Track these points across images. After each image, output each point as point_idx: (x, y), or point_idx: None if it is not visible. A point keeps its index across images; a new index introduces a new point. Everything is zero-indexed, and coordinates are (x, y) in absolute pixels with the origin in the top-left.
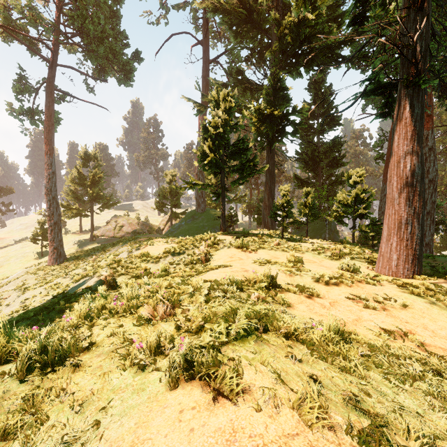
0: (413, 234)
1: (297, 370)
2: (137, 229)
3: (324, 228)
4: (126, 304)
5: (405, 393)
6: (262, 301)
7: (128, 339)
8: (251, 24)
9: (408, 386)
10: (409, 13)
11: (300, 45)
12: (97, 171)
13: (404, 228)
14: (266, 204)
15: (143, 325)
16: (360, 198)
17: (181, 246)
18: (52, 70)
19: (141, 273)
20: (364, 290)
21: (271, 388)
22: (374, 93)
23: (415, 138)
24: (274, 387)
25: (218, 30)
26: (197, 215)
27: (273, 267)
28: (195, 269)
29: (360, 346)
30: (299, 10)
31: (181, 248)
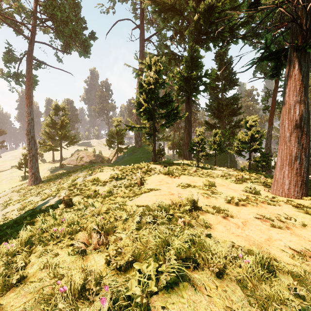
0: (302, 164)
1: None
2: (93, 159)
3: (226, 158)
4: (65, 230)
5: None
6: (188, 225)
7: (59, 273)
8: (175, 11)
9: None
10: None
11: (210, 26)
12: (64, 118)
13: (294, 160)
14: (185, 141)
15: (76, 255)
16: (255, 137)
17: (123, 173)
18: (31, 45)
19: (91, 194)
20: (267, 210)
21: None
22: (266, 59)
23: (303, 90)
24: None
25: (150, 18)
26: (135, 149)
27: (193, 189)
28: (133, 191)
29: (284, 275)
30: None
31: (122, 175)
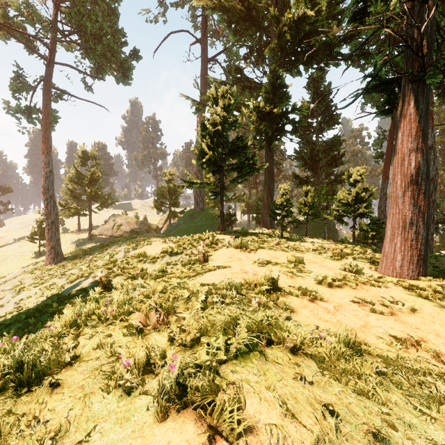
0: (418, 234)
1: (308, 395)
2: (136, 228)
3: (323, 227)
4: (116, 310)
5: (433, 422)
6: (264, 306)
7: (116, 353)
8: (250, 21)
9: (435, 412)
10: (414, 6)
11: (300, 42)
12: (95, 170)
13: (409, 228)
14: (265, 203)
15: (133, 336)
16: (361, 196)
17: (179, 246)
18: (50, 68)
19: (137, 274)
20: (369, 292)
21: (279, 425)
22: (375, 90)
23: (420, 135)
24: (282, 422)
25: (216, 28)
26: (195, 214)
27: (273, 267)
28: (193, 269)
29: (373, 358)
30: (299, 5)
31: (178, 248)
